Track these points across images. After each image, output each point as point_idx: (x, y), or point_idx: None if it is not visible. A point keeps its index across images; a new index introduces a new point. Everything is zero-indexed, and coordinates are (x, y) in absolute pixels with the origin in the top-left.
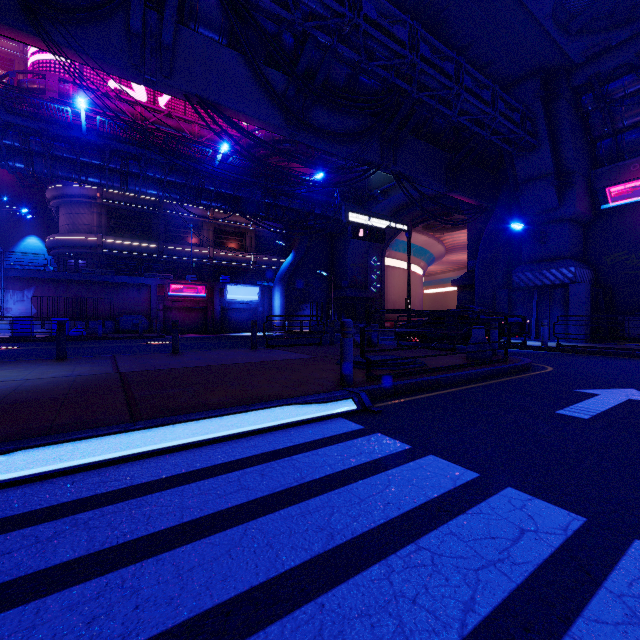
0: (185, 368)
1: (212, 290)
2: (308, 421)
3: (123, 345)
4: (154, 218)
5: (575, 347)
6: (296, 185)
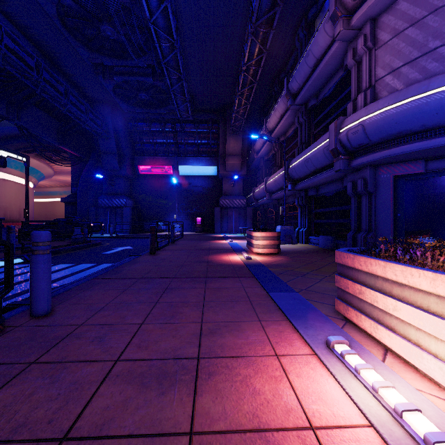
0: None
1: None
2: (3, 267)
3: None
4: None
5: (123, 235)
6: None
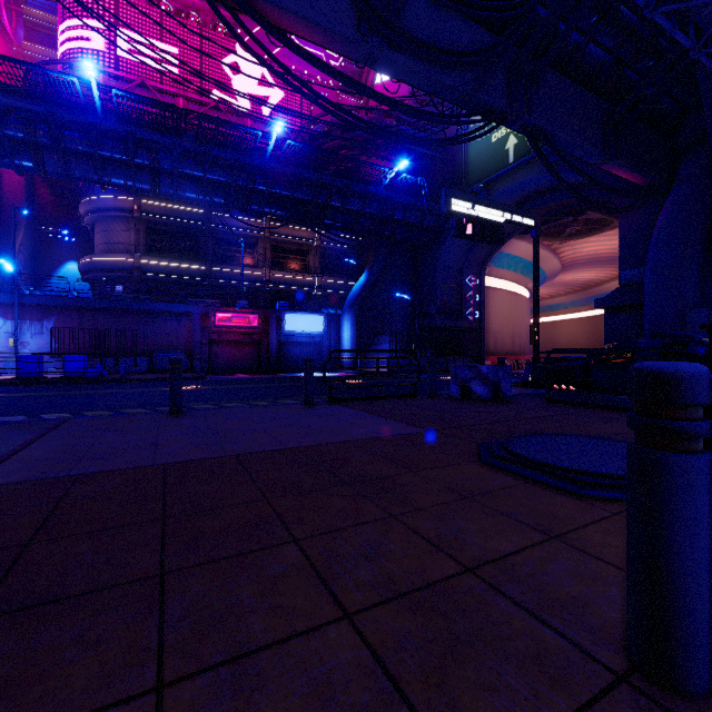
0: (132, 472)
1: (267, 319)
2: None
3: (136, 391)
4: (200, 234)
5: None
6: (371, 181)
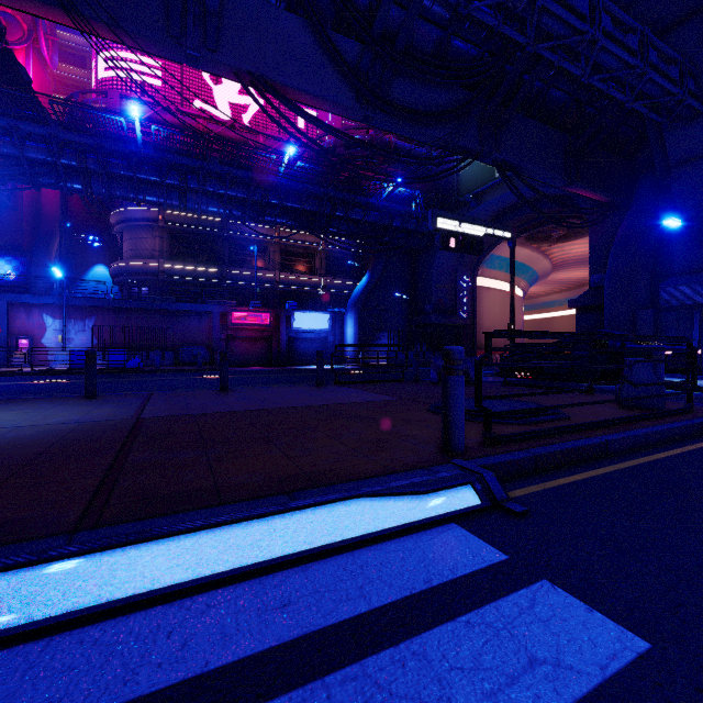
0: (224, 413)
1: (278, 318)
2: (395, 532)
3: (176, 379)
4: (217, 240)
5: None
6: (371, 194)
